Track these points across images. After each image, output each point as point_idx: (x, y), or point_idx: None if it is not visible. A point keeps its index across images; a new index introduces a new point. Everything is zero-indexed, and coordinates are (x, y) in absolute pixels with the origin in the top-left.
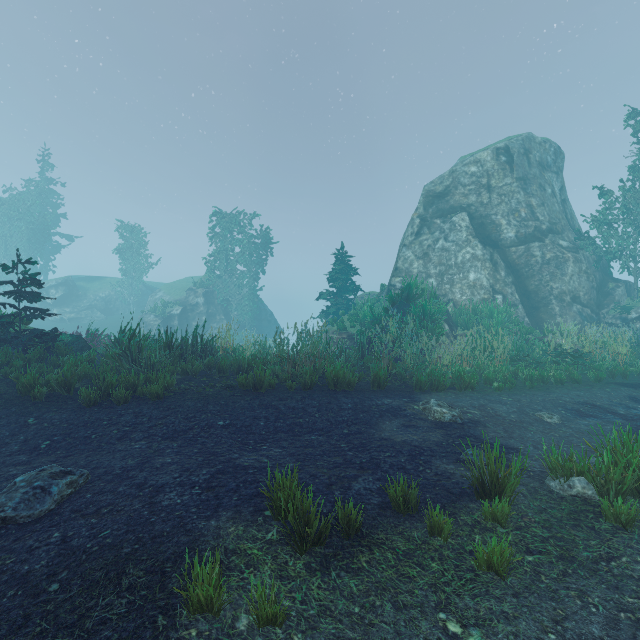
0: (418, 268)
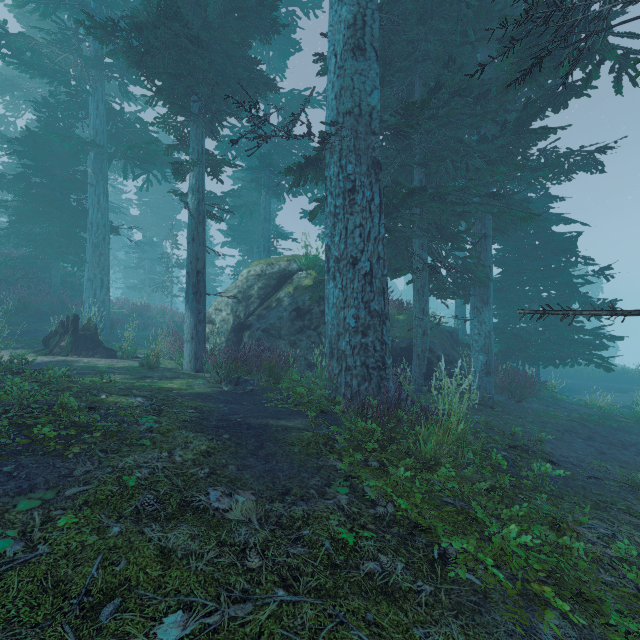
0: None
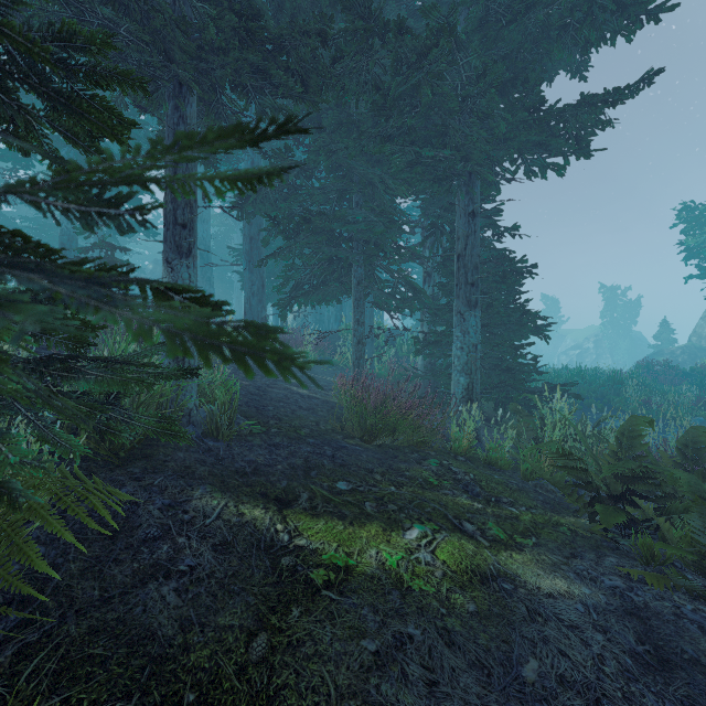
0: (705, 332)
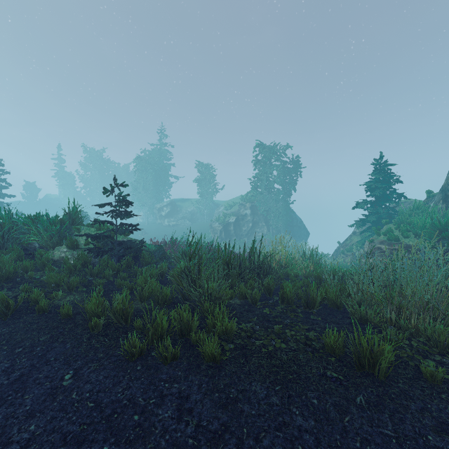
0: None
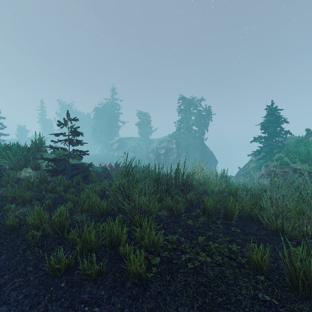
0: None
